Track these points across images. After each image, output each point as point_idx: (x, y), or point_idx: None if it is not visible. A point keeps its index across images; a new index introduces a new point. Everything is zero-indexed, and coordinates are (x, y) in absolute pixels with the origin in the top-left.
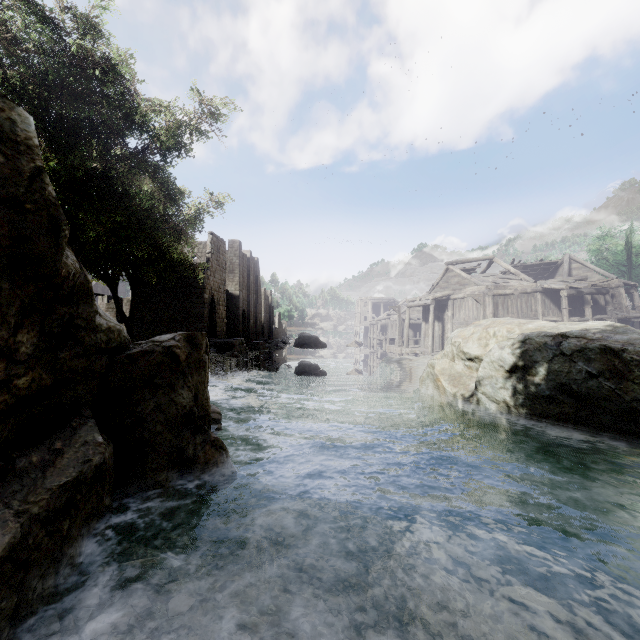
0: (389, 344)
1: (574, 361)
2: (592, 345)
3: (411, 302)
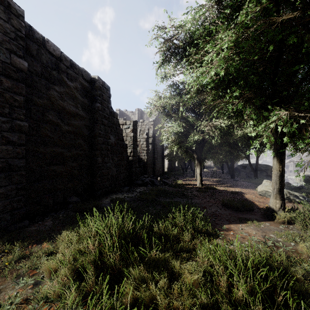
0: (289, 172)
1: (307, 177)
2: (308, 176)
3: (298, 160)
